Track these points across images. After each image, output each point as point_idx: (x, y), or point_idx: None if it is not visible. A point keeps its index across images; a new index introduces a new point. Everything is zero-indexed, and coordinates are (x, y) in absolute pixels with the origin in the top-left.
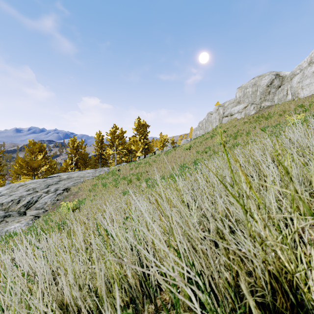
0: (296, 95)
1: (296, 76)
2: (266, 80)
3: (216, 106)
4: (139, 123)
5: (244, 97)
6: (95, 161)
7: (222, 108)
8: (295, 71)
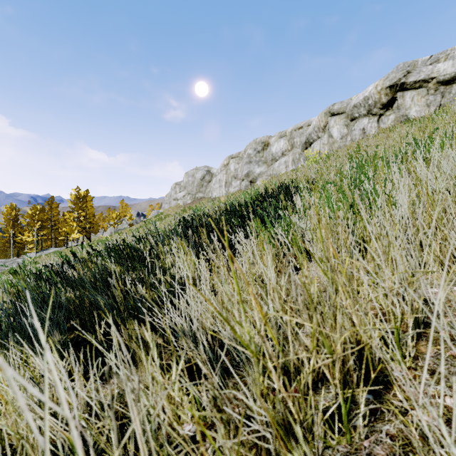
0: (212, 194)
1: (214, 178)
2: (200, 174)
3: (173, 184)
4: (78, 195)
5: (188, 184)
6: (3, 245)
7: (179, 187)
8: (216, 173)
